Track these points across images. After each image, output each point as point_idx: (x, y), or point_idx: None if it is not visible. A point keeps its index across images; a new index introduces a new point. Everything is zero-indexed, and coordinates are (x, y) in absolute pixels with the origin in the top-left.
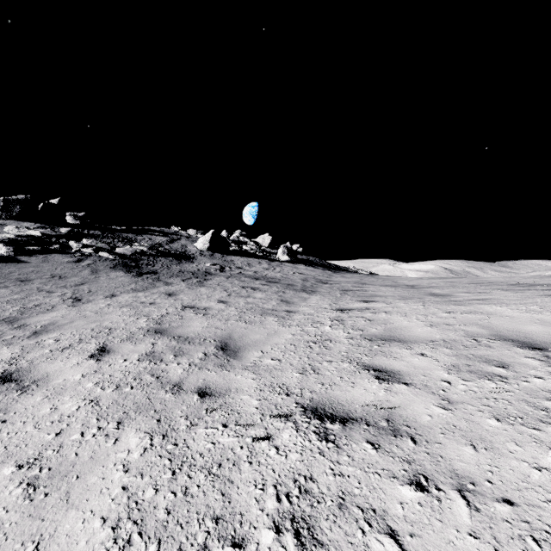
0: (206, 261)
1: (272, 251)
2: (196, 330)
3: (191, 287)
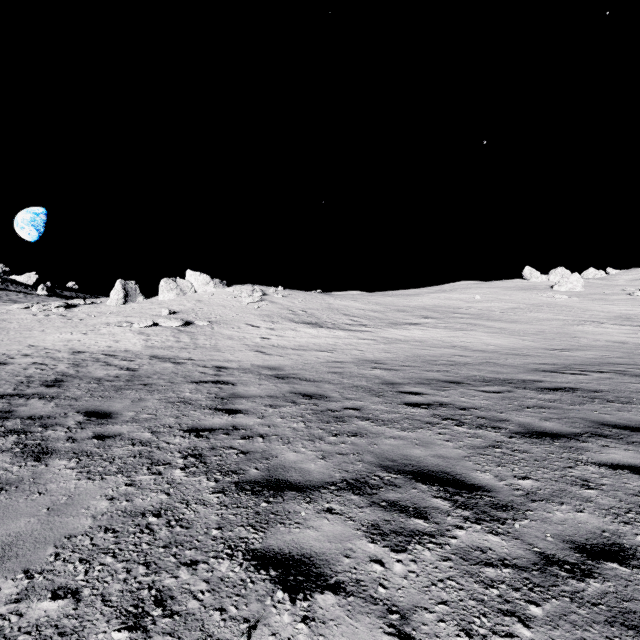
0: None
1: (36, 288)
2: None
3: None
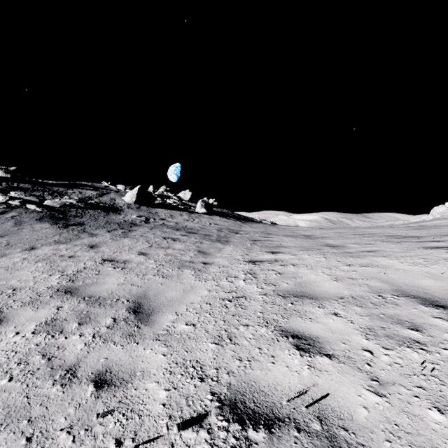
0: (132, 213)
1: (192, 205)
2: (111, 287)
3: (115, 238)
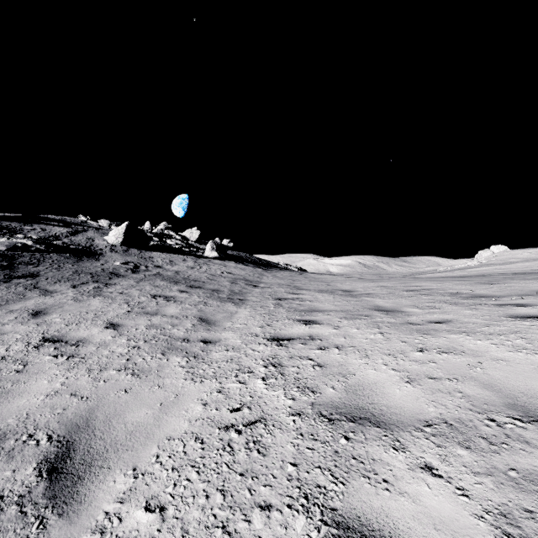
0: (116, 258)
1: (200, 247)
2: (30, 403)
3: (80, 297)
